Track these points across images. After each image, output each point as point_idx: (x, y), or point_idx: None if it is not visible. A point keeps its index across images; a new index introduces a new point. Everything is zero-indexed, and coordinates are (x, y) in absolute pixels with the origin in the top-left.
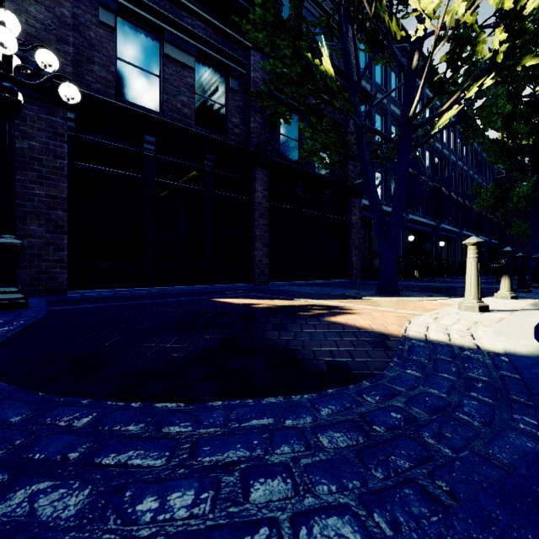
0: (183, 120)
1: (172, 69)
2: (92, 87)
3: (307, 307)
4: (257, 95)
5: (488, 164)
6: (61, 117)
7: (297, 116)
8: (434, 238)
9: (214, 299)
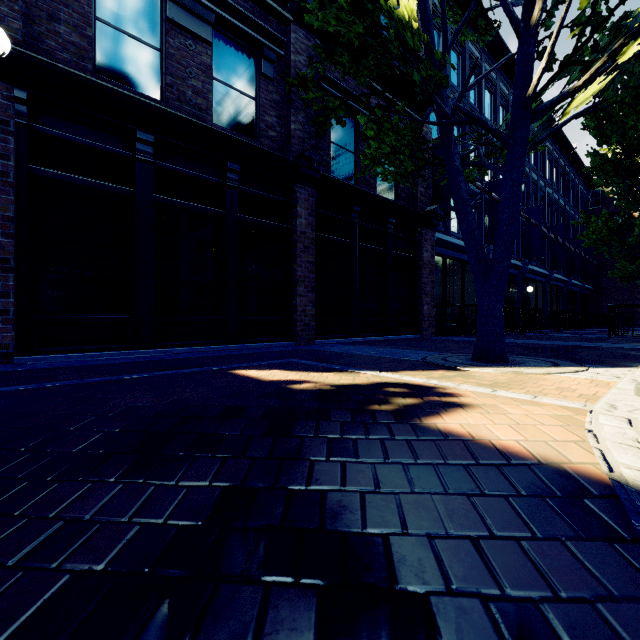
0: (195, 114)
1: (179, 41)
2: (56, 56)
3: (381, 390)
4: (299, 83)
5: (580, 193)
6: (3, 96)
7: (353, 120)
8: (520, 282)
9: (233, 370)
